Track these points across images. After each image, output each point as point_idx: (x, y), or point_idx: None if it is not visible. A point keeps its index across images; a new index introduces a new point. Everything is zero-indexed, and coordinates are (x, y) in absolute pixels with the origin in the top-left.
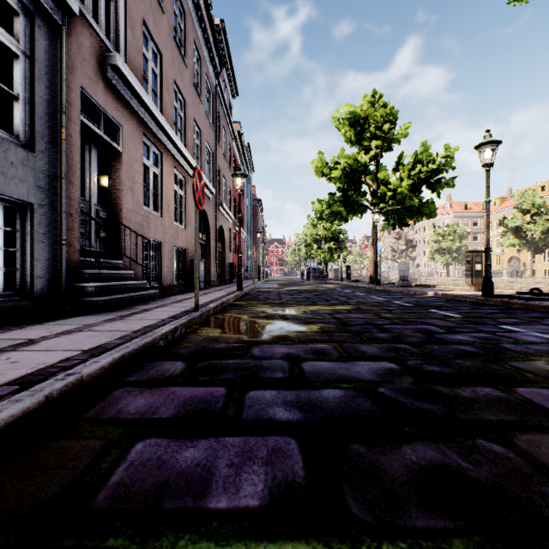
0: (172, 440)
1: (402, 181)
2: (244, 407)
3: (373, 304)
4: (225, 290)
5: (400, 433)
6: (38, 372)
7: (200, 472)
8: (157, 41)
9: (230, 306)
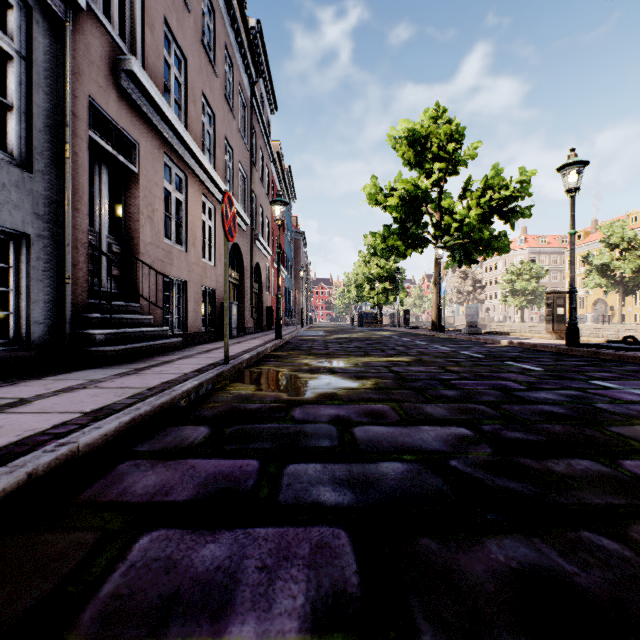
0: (188, 532)
1: (470, 210)
2: (281, 487)
3: (437, 354)
4: (261, 338)
5: (480, 522)
6: (23, 441)
7: (221, 578)
8: (181, 44)
9: (267, 357)
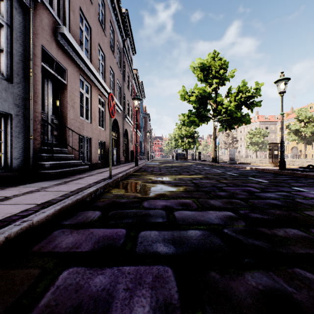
0: (88, 269)
1: (231, 103)
2: (137, 243)
3: (215, 174)
4: (128, 166)
5: (241, 263)
6: (5, 219)
7: (105, 295)
8: (88, 20)
9: (130, 175)
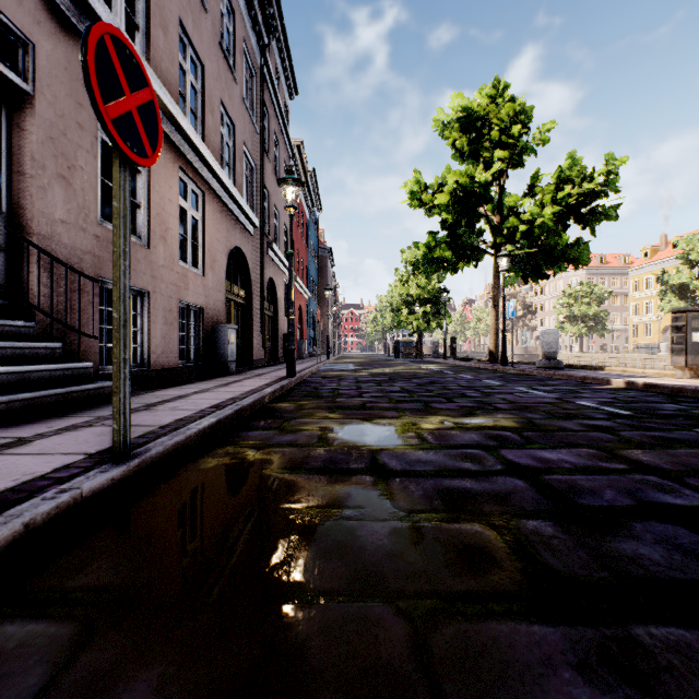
0: None
1: (543, 208)
2: None
3: (546, 408)
4: (267, 375)
5: None
6: None
7: None
8: None
9: (256, 417)
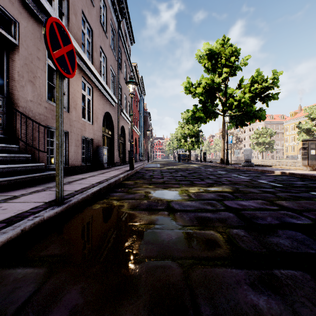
0: None
1: (245, 94)
2: None
3: (245, 183)
4: (121, 169)
5: None
6: None
7: None
8: None
9: (116, 187)
